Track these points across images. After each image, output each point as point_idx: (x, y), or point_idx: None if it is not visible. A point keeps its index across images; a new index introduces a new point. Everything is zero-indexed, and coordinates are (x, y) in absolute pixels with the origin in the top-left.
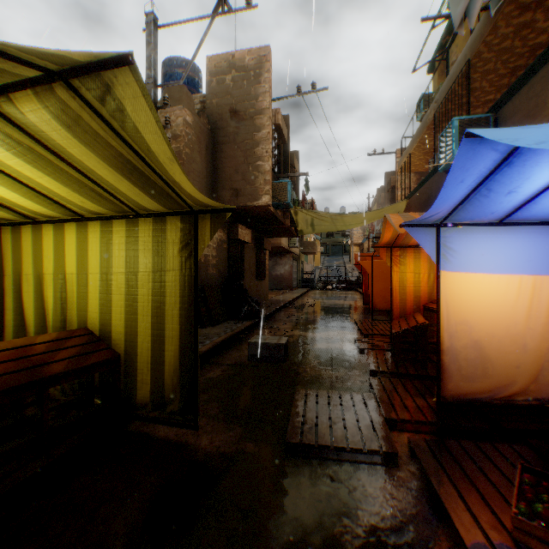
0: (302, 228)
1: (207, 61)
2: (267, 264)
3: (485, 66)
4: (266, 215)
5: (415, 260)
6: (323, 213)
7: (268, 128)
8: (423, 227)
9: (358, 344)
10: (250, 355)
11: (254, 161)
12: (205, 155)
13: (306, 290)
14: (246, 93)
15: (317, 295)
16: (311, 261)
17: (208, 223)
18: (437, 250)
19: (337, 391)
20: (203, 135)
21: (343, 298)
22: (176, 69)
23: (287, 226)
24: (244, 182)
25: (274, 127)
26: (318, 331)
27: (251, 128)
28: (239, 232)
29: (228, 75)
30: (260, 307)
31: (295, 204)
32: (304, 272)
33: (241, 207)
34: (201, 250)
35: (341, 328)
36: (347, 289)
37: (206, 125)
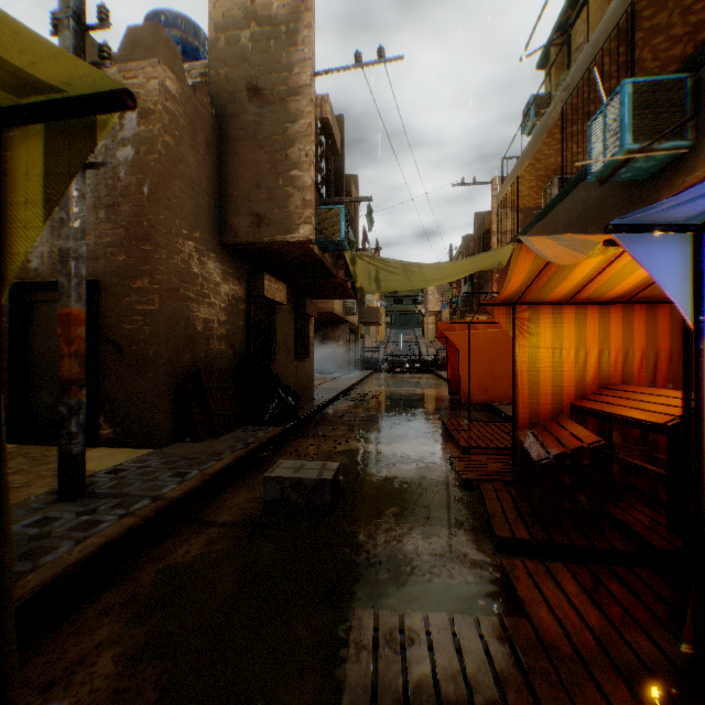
0: (362, 284)
1: (210, 7)
2: (312, 337)
3: (655, 18)
4: (307, 261)
5: (554, 326)
6: (394, 261)
7: (310, 117)
8: (659, 234)
9: (458, 470)
10: (268, 501)
11: (286, 170)
12: (205, 156)
13: (368, 373)
14: (274, 60)
15: (383, 380)
16: (374, 334)
17: (39, 160)
18: (695, 289)
19: (446, 614)
20: (201, 121)
21: (419, 385)
22: (166, 29)
23: (341, 281)
24: (270, 203)
25: (321, 125)
26: (389, 441)
27: (282, 116)
28: (266, 285)
29: (245, 30)
30: (300, 400)
31: (352, 248)
32: (365, 349)
33: (266, 243)
34: (15, 256)
35: (424, 436)
36: (422, 372)
37: (206, 107)
